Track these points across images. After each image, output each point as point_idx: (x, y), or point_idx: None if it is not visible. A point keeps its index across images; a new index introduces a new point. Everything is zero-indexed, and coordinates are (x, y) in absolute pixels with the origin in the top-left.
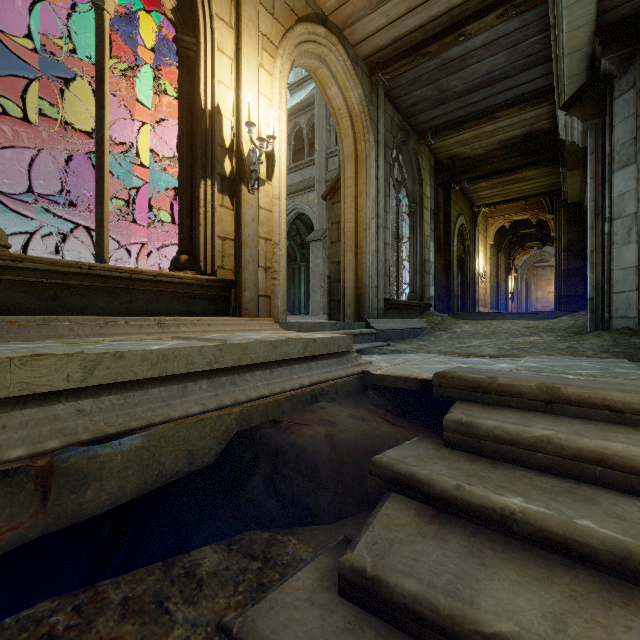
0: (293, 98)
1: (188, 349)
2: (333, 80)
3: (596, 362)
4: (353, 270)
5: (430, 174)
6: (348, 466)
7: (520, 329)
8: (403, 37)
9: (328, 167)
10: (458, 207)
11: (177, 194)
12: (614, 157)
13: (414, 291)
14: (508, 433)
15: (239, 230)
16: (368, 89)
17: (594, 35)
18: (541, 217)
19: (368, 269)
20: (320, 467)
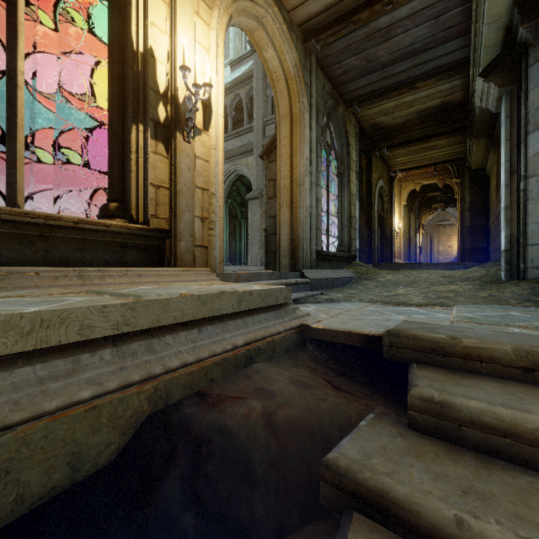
0: (234, 73)
1: (83, 310)
2: (270, 42)
3: (526, 311)
4: (288, 223)
5: (356, 140)
6: (290, 456)
7: (438, 278)
8: (335, 4)
9: (265, 134)
10: (378, 171)
11: (107, 139)
12: (529, 119)
13: (342, 244)
14: (501, 420)
15: (174, 178)
16: (302, 55)
17: (513, 4)
18: (446, 182)
19: (302, 222)
20: (255, 459)
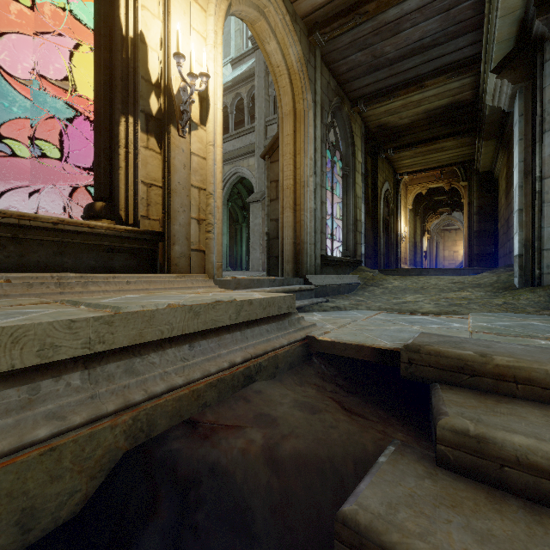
0: (235, 71)
1: (44, 326)
2: (272, 34)
3: (547, 320)
4: (292, 226)
5: (361, 141)
6: (297, 499)
7: (447, 284)
8: None
9: (267, 134)
10: (384, 174)
11: (93, 132)
12: (545, 118)
13: (347, 248)
14: None
15: (167, 176)
16: (306, 49)
17: None
18: (453, 185)
19: (306, 226)
20: (254, 505)
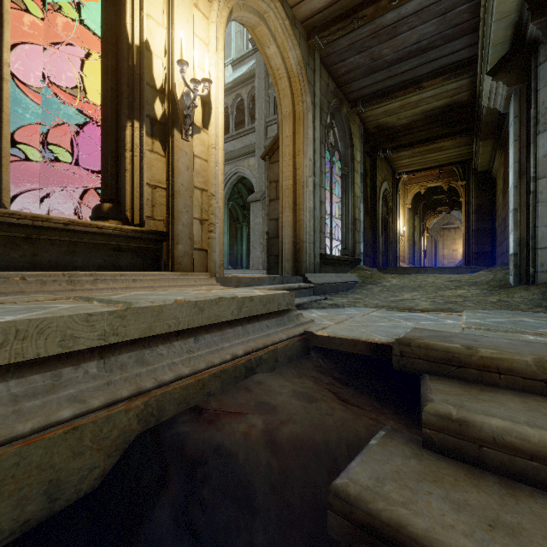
0: (235, 72)
1: (65, 319)
2: (272, 39)
3: (538, 317)
4: (291, 226)
5: (360, 141)
6: (294, 478)
7: (444, 282)
8: None
9: (267, 134)
10: (383, 173)
11: (100, 136)
12: (539, 119)
13: (346, 247)
14: (528, 441)
15: (171, 178)
16: (305, 52)
17: None
18: (452, 184)
19: (305, 225)
20: (255, 483)
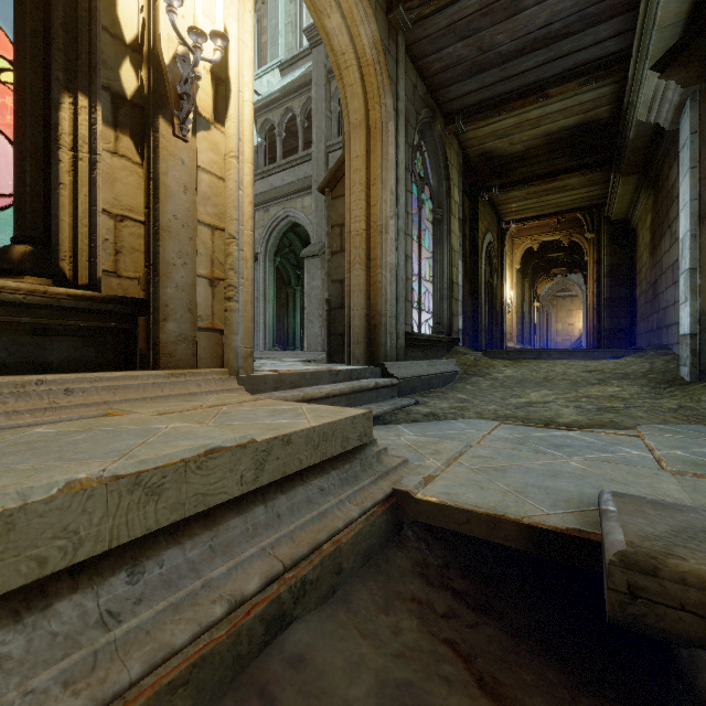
0: (285, 79)
1: None
2: (334, 2)
3: None
4: (363, 291)
5: (458, 173)
6: None
7: (580, 373)
8: None
9: (328, 164)
10: (486, 221)
11: (12, 120)
12: None
13: (440, 322)
14: None
15: (154, 204)
16: (384, 31)
17: None
18: (574, 238)
19: (384, 290)
20: None
